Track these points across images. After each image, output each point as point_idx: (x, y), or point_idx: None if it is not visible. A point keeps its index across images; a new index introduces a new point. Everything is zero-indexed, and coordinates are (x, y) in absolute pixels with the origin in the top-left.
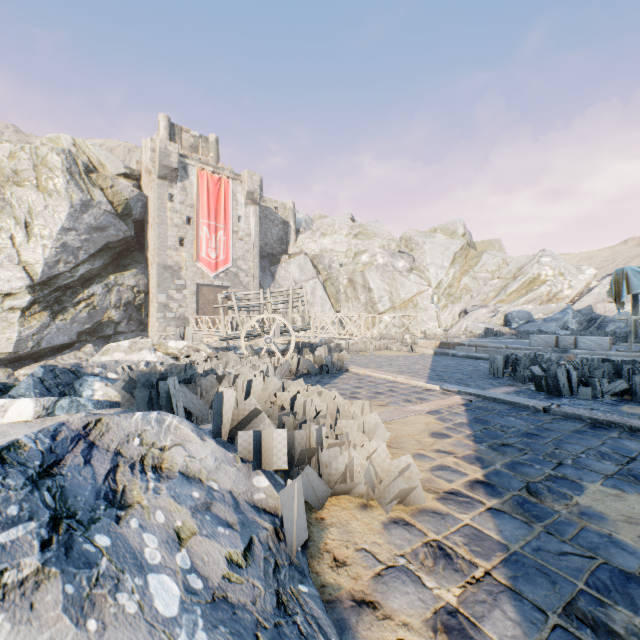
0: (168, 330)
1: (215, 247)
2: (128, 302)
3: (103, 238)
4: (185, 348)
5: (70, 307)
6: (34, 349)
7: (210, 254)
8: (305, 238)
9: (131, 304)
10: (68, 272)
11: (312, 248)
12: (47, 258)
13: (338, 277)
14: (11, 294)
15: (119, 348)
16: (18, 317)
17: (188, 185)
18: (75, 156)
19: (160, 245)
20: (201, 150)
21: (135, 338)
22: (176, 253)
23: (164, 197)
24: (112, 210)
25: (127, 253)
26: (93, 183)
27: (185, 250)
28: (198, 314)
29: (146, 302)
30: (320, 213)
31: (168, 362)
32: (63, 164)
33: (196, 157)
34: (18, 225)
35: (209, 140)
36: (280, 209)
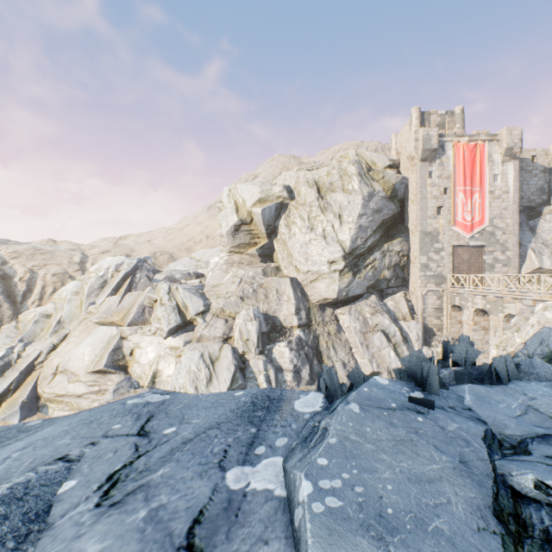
0: (427, 286)
1: (470, 210)
2: (395, 264)
3: (380, 217)
4: None
5: (362, 269)
6: (345, 297)
7: (465, 217)
8: None
9: (397, 265)
10: (361, 245)
11: None
12: (351, 236)
13: None
14: (333, 261)
15: None
16: (337, 276)
17: (444, 160)
18: (360, 163)
19: (421, 216)
20: (446, 125)
21: (399, 292)
22: (434, 221)
23: (424, 176)
24: (385, 195)
25: (392, 226)
26: (372, 179)
27: (442, 217)
28: (453, 272)
29: (407, 263)
30: None
31: None
32: (356, 171)
33: (451, 133)
34: (335, 217)
35: (454, 113)
36: (539, 156)
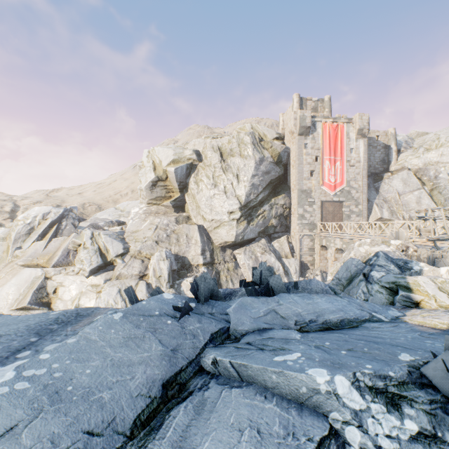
0: (303, 231)
1: (333, 174)
2: (280, 214)
3: (268, 178)
4: (399, 245)
5: (254, 218)
6: (241, 240)
7: (330, 179)
8: (406, 156)
9: (281, 215)
10: (254, 199)
11: (414, 163)
12: (246, 192)
13: (446, 186)
14: (232, 212)
15: (365, 243)
16: (235, 224)
17: (315, 135)
18: (254, 134)
19: (299, 177)
20: (318, 109)
21: (283, 236)
22: (308, 181)
23: (301, 147)
24: (272, 161)
25: (278, 185)
26: (263, 147)
27: (314, 179)
28: (322, 221)
29: (289, 214)
30: (417, 131)
31: (435, 254)
32: (250, 140)
33: (321, 115)
34: (234, 177)
35: (324, 100)
36: (381, 136)
